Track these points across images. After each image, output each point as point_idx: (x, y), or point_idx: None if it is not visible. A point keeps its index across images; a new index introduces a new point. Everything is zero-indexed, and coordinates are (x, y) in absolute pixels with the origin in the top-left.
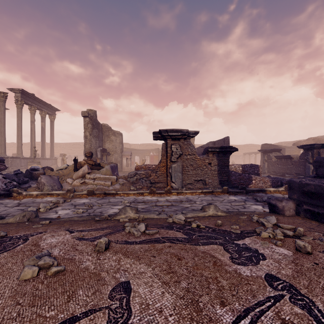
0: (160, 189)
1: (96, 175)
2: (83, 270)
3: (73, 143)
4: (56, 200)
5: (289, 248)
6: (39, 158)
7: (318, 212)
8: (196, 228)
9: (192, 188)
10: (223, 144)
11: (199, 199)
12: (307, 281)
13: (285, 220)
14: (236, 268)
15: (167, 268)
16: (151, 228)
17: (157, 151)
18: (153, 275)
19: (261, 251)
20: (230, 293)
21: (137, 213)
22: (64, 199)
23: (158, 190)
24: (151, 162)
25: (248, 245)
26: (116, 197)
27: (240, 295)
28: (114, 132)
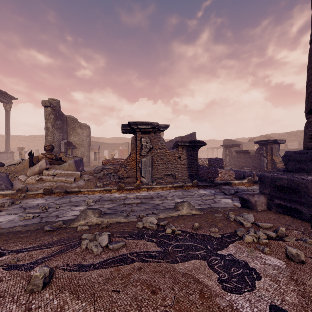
0: (129, 185)
1: (57, 171)
2: None
3: (34, 136)
4: (0, 203)
5: (279, 256)
6: None
7: (290, 206)
8: (171, 234)
9: (162, 183)
10: (190, 139)
11: (170, 194)
12: None
13: (260, 216)
14: (230, 299)
15: None
16: (117, 238)
17: (127, 145)
18: None
19: (252, 265)
20: None
21: (101, 216)
22: (11, 201)
23: (127, 186)
24: (120, 156)
25: (235, 256)
26: (79, 195)
27: None
28: (80, 125)
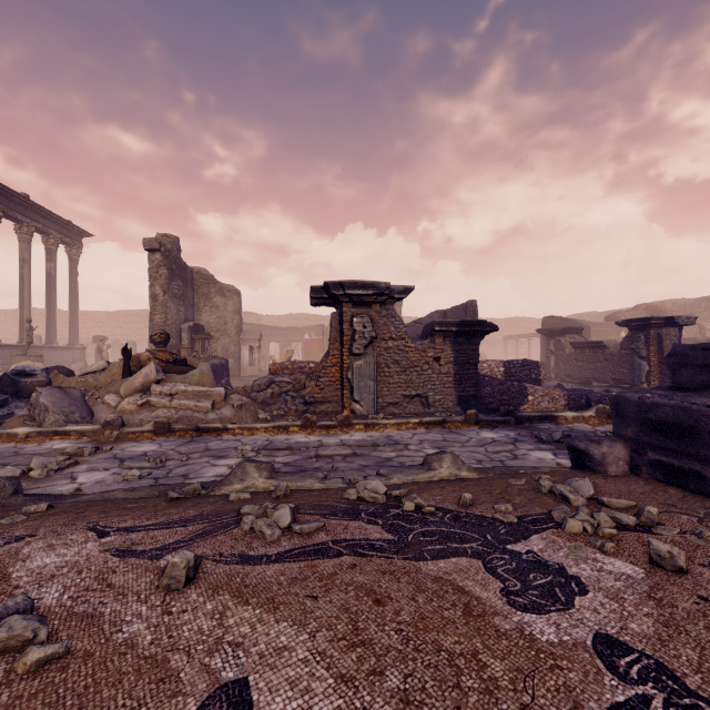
0: (327, 417)
1: (178, 386)
2: (120, 649)
3: (125, 312)
4: (75, 448)
5: (634, 558)
6: (42, 347)
7: (681, 467)
8: (415, 512)
9: (399, 414)
10: (464, 317)
11: (416, 440)
12: (695, 651)
13: (611, 487)
14: (520, 620)
15: (348, 630)
16: (307, 515)
17: (320, 330)
18: (311, 654)
19: (573, 571)
20: (515, 702)
21: (274, 477)
22: (94, 445)
23: (323, 420)
24: (305, 356)
25: (541, 555)
26: (223, 437)
27: (542, 705)
28: (221, 288)
